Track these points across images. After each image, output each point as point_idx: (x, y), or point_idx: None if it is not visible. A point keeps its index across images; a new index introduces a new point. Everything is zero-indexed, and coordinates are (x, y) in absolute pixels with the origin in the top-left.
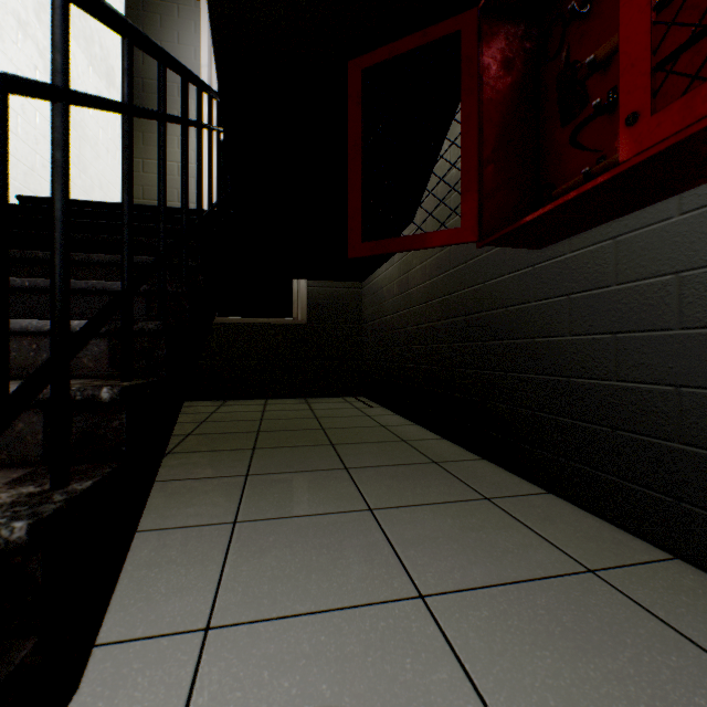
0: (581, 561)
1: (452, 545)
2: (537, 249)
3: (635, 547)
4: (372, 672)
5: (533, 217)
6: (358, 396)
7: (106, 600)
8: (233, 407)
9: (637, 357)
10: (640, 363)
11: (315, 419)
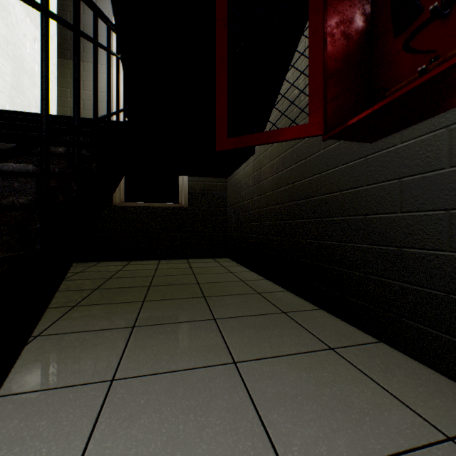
0: (436, 425)
1: (311, 405)
2: (369, 142)
3: None
4: None
5: (380, 105)
6: (224, 257)
7: None
8: (135, 266)
9: None
10: None
11: (193, 275)
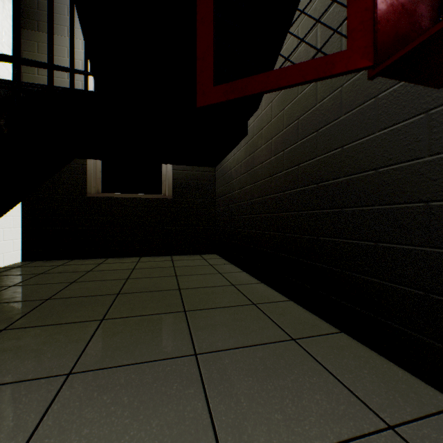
0: None
1: None
2: (438, 86)
3: None
4: None
5: None
6: (212, 253)
7: None
8: (110, 264)
9: None
10: None
11: (174, 277)
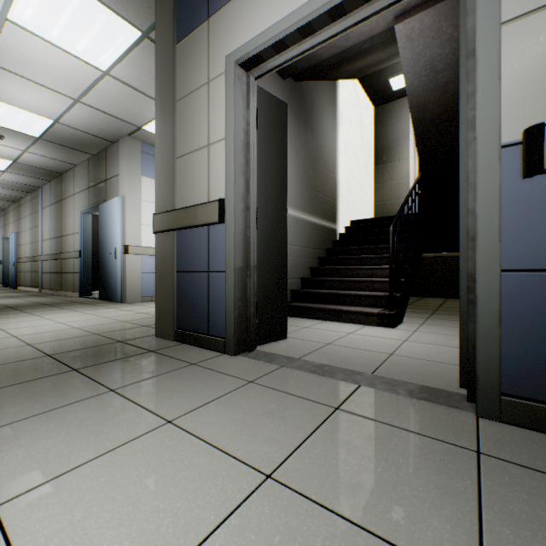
0: None
1: None
2: None
3: None
4: (454, 329)
5: None
6: None
7: (403, 315)
8: (427, 299)
9: None
10: None
11: None
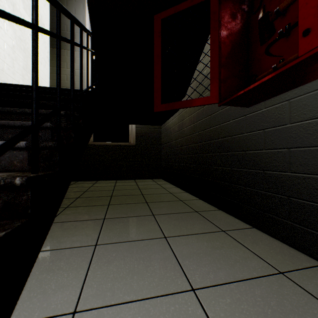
0: (275, 267)
1: (207, 257)
2: (247, 107)
3: (302, 258)
4: None
5: (248, 89)
6: (159, 178)
7: (15, 298)
8: (100, 184)
9: (302, 160)
10: (303, 164)
11: (139, 189)
